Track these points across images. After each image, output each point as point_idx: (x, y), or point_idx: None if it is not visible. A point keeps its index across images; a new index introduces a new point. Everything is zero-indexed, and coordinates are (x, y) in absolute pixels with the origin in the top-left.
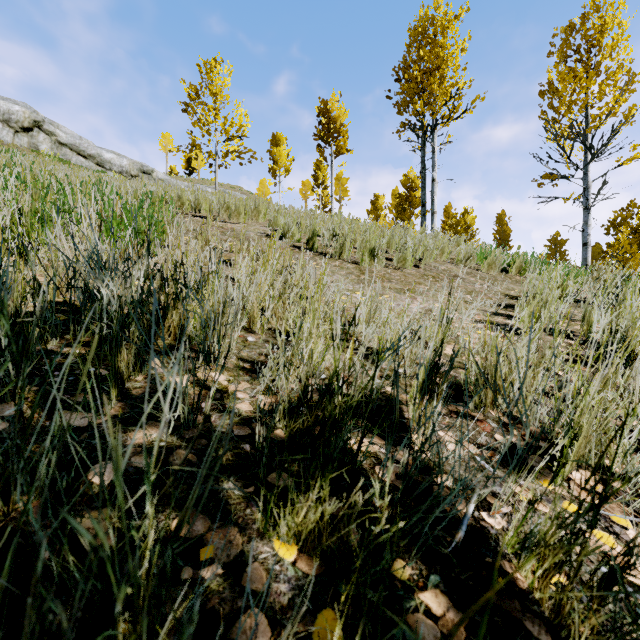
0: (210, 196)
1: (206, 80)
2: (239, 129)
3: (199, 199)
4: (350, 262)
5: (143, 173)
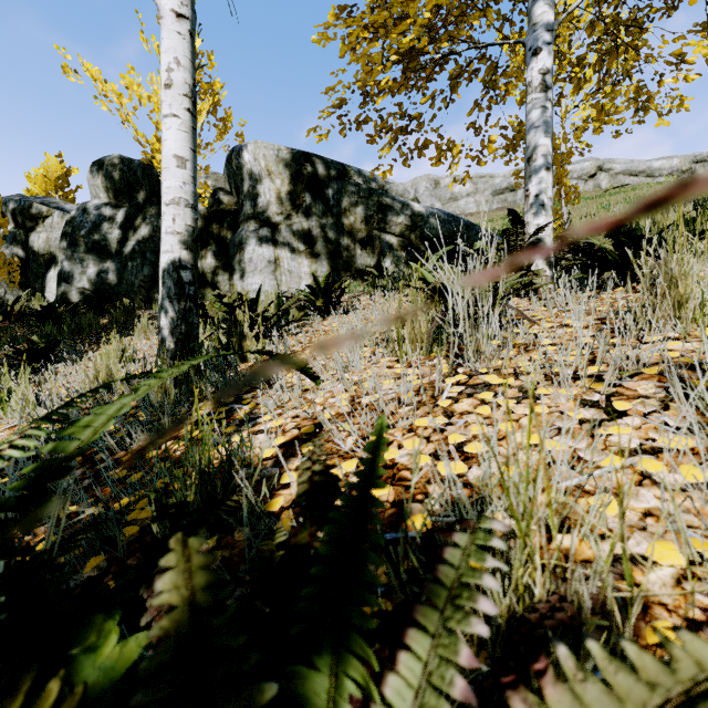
0: None
1: None
2: None
3: None
4: None
5: (695, 163)
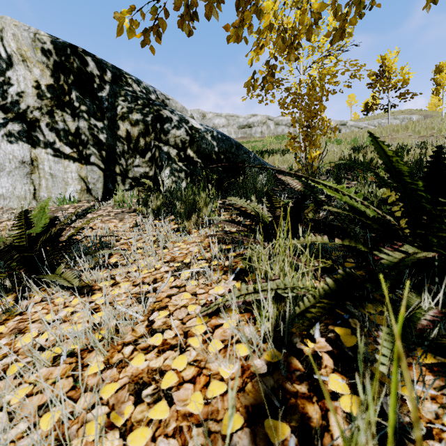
0: (385, 128)
1: (382, 67)
2: (403, 83)
3: (381, 131)
4: (442, 136)
5: (341, 125)
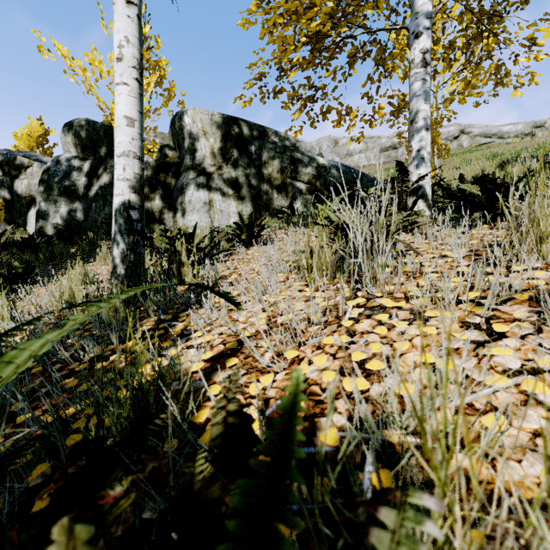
0: None
1: None
2: None
3: None
4: None
5: (535, 128)
